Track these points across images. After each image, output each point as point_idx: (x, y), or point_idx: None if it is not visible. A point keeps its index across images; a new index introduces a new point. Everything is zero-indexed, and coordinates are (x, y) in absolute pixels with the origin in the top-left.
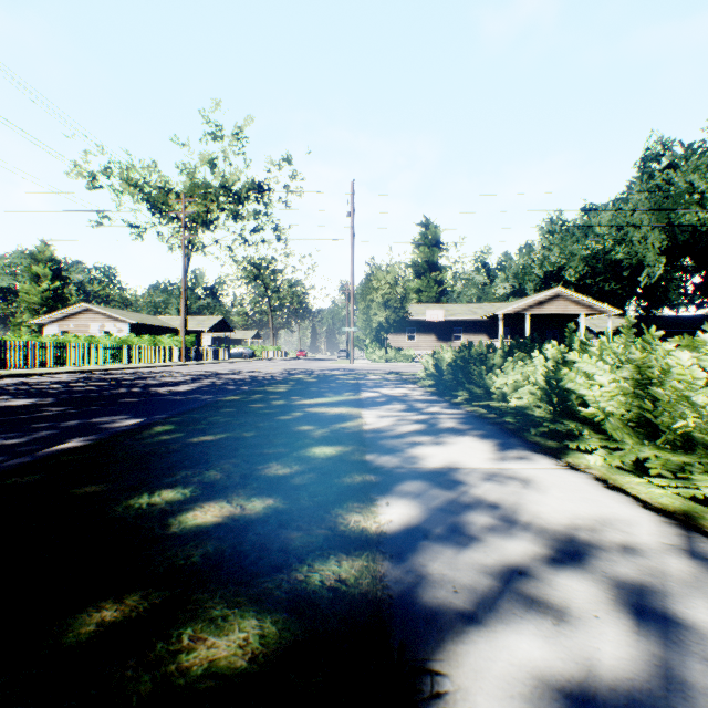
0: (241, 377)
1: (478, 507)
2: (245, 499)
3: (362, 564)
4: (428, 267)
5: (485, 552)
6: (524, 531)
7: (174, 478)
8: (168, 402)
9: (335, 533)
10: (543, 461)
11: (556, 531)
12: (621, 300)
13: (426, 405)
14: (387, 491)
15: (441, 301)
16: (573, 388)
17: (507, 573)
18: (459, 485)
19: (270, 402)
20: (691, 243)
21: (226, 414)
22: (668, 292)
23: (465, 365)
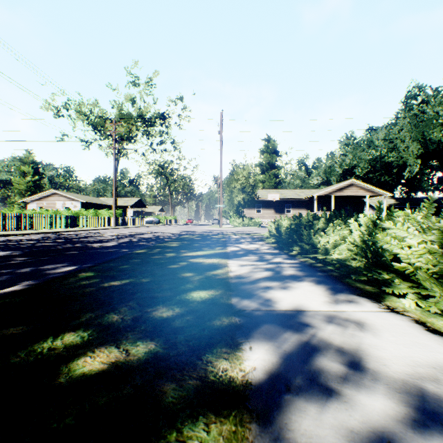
0: (149, 236)
1: (328, 352)
2: (131, 343)
3: (230, 430)
4: (269, 166)
5: (346, 411)
6: (376, 382)
7: (79, 320)
8: (98, 253)
9: (205, 385)
10: (368, 304)
11: (405, 382)
12: (391, 187)
13: (272, 256)
14: (249, 334)
15: (278, 188)
16: (388, 248)
17: (376, 442)
18: (307, 327)
19: (165, 254)
20: (437, 151)
21: (133, 263)
22: (421, 182)
23: (298, 229)
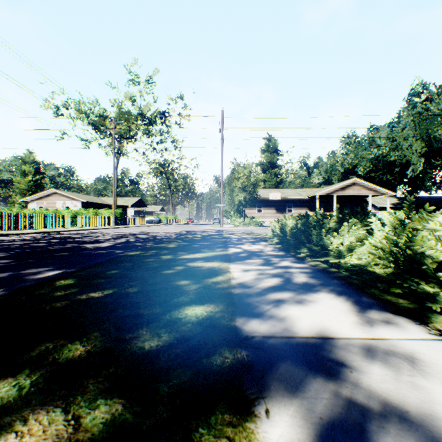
0: (147, 236)
1: (388, 422)
2: (88, 402)
3: None
4: (270, 165)
5: None
6: None
7: (28, 355)
8: (89, 255)
9: None
10: (412, 328)
11: None
12: (393, 186)
13: (278, 259)
14: (263, 383)
15: (279, 187)
16: (432, 253)
17: None
18: (344, 369)
19: (161, 256)
20: (441, 149)
21: (123, 268)
22: (424, 181)
23: (306, 229)
